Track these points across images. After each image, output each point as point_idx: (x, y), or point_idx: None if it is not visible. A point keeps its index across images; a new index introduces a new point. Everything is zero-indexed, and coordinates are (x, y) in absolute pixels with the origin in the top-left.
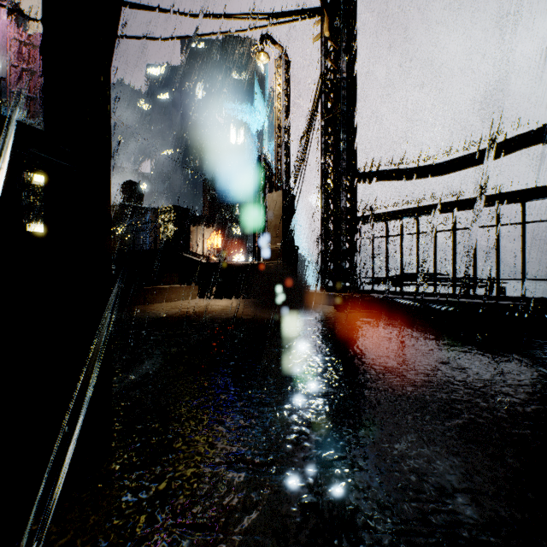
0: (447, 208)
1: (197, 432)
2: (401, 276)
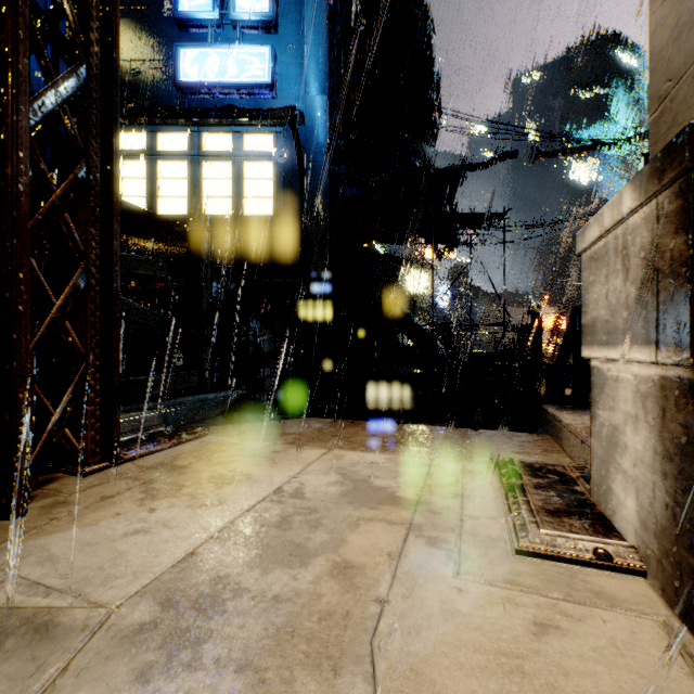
0: None
1: None
2: None
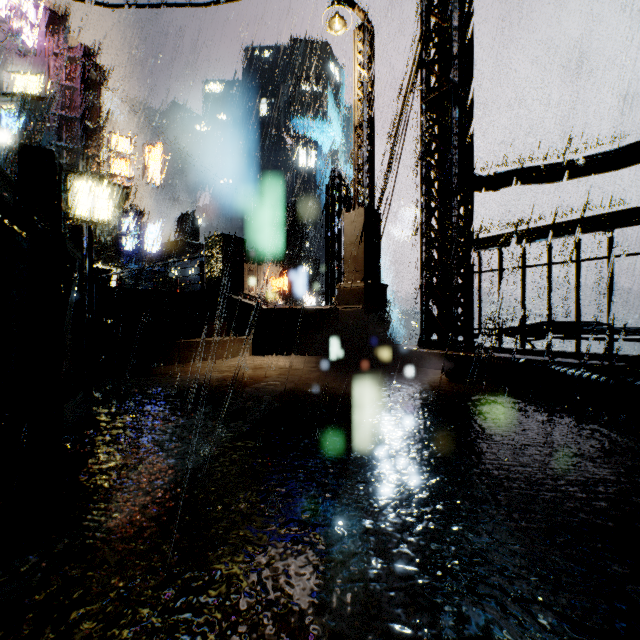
0: (638, 218)
1: None
2: (548, 327)
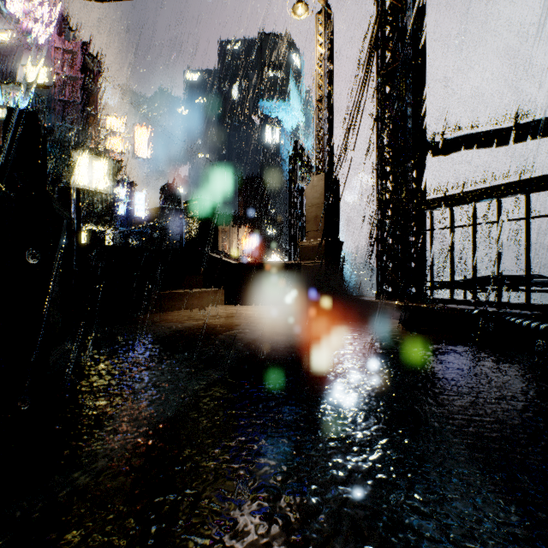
0: None
1: None
2: (498, 280)
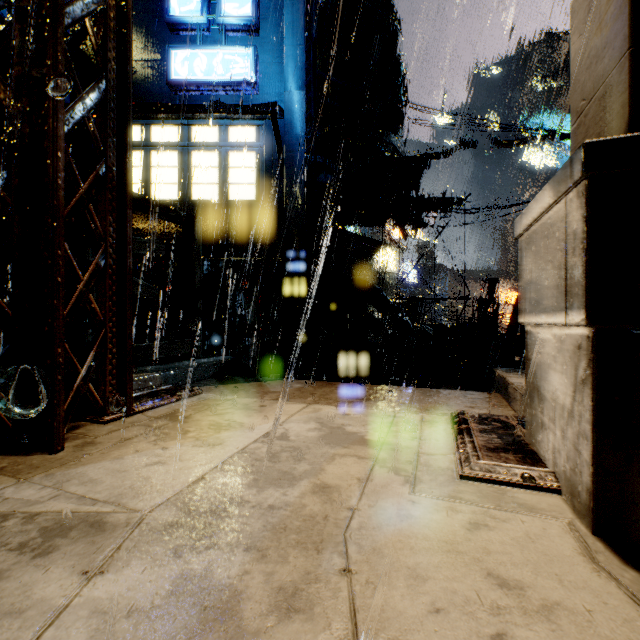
0: None
1: None
2: None
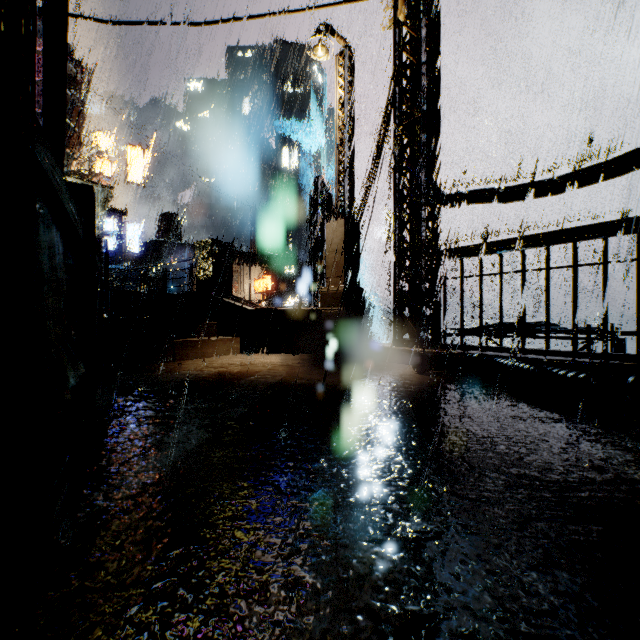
0: (566, 238)
1: (197, 636)
2: (500, 327)
